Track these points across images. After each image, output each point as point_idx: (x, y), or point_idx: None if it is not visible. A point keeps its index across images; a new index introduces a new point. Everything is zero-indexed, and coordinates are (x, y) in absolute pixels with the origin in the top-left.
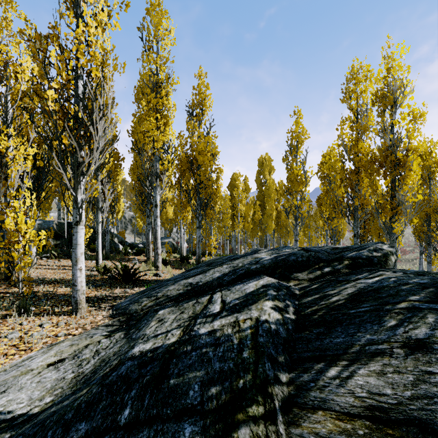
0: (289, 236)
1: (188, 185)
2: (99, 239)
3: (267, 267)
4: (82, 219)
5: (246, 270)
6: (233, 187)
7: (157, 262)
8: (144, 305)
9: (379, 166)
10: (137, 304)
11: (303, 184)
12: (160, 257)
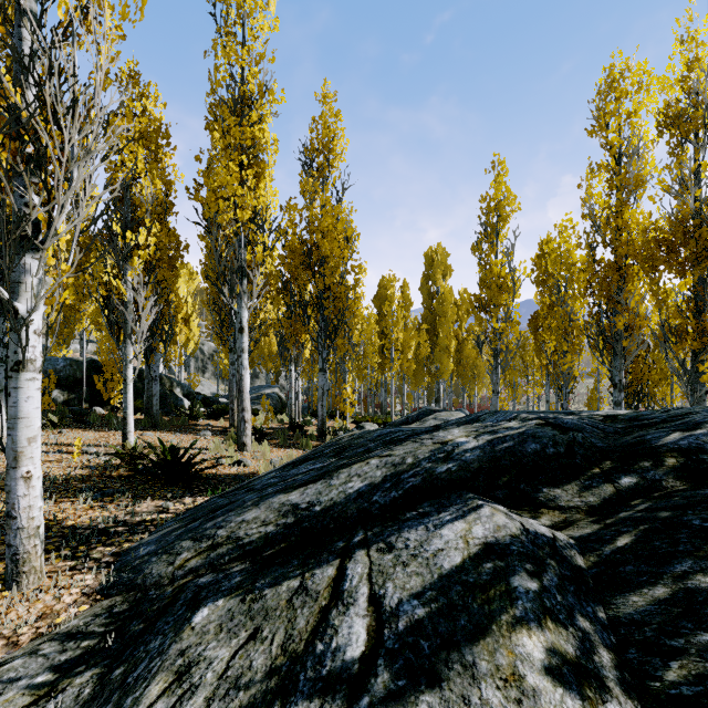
0: (476, 383)
1: (303, 293)
2: (128, 393)
3: (474, 471)
4: (32, 356)
5: (426, 477)
6: (382, 300)
7: (243, 436)
8: (179, 565)
9: (669, 253)
10: (167, 558)
11: (509, 292)
12: (249, 427)
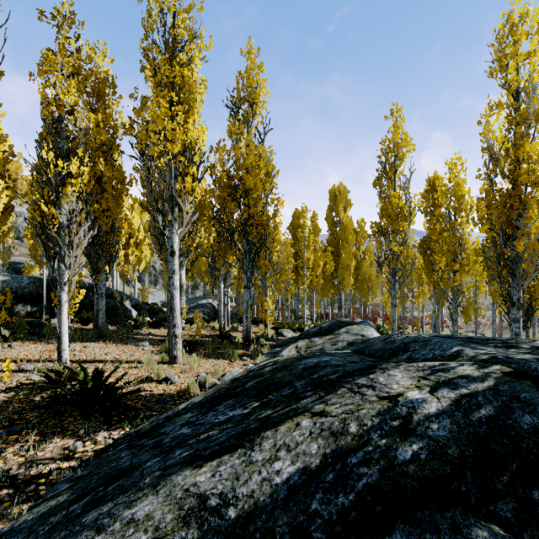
0: (370, 294)
1: (231, 221)
2: (63, 314)
3: (455, 462)
4: None
5: (385, 470)
6: (295, 227)
7: (174, 349)
8: None
9: None
10: None
11: (406, 220)
12: (179, 341)
